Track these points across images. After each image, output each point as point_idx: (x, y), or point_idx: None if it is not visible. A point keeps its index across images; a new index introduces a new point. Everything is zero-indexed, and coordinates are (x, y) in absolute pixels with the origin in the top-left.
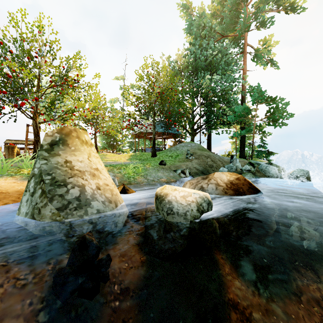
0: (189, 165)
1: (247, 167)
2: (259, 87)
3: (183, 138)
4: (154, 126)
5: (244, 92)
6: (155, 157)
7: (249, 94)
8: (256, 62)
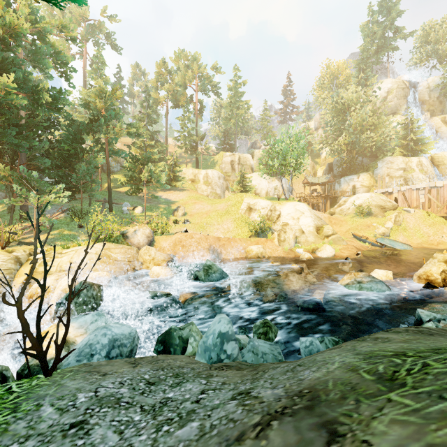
0: None
1: None
2: None
3: None
4: None
5: None
6: None
7: None
8: None
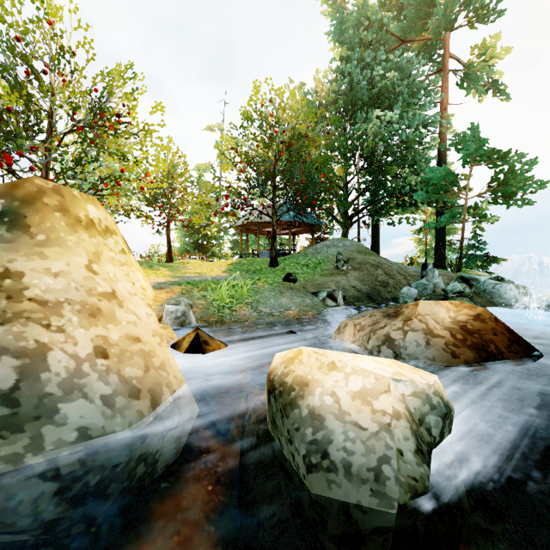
0: (342, 283)
1: (457, 287)
2: (476, 132)
3: (327, 232)
4: (274, 208)
5: (443, 144)
6: (275, 267)
7: (455, 146)
8: (467, 89)
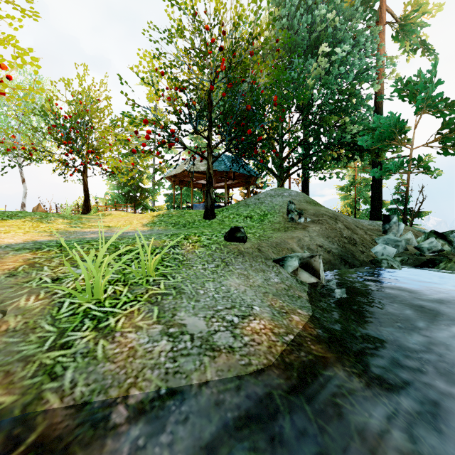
0: (305, 240)
1: (438, 244)
2: (432, 72)
3: (260, 187)
4: (209, 147)
5: (382, 94)
6: (212, 219)
7: (398, 94)
8: (401, 43)
